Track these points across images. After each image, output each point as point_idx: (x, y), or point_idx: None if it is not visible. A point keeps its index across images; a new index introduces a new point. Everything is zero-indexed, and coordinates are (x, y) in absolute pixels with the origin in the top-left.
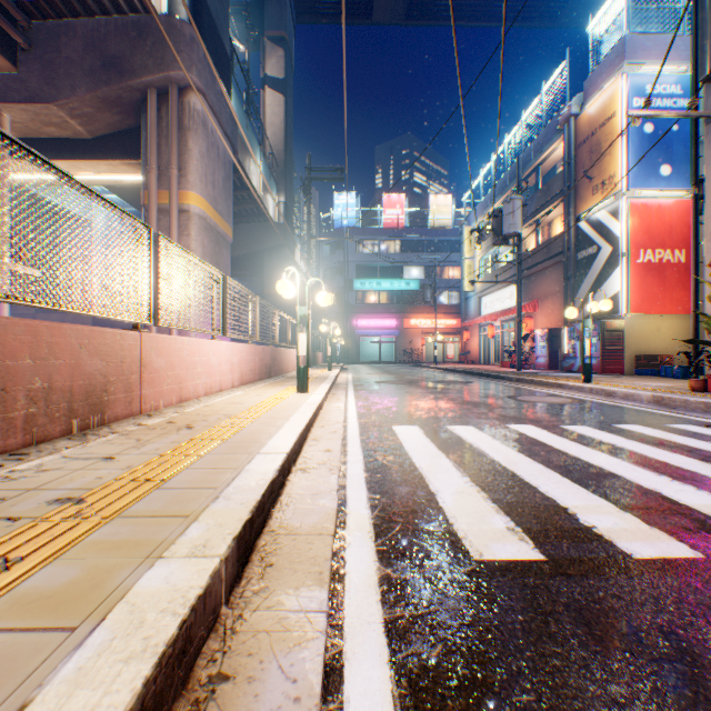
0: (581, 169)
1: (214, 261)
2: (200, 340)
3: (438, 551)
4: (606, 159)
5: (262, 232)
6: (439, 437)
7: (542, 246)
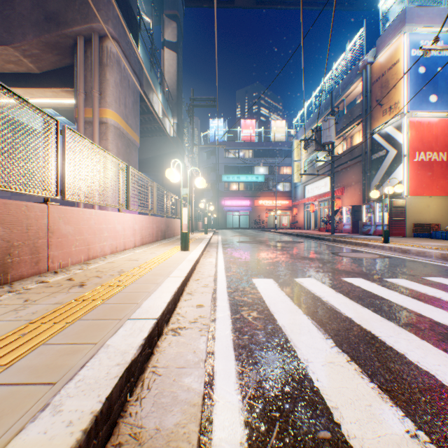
0: (374, 99)
1: (126, 159)
2: (106, 212)
3: None
4: (392, 91)
5: (162, 143)
6: (292, 290)
7: (347, 151)
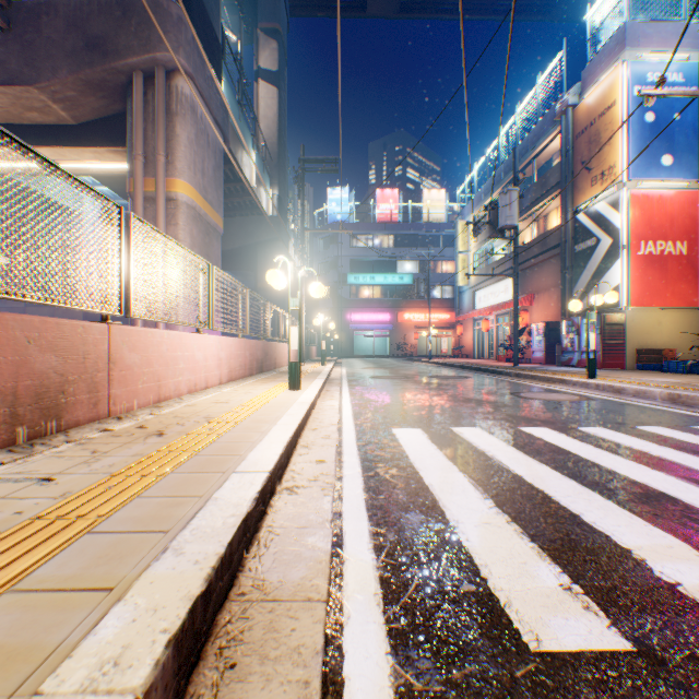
0: (579, 160)
1: (204, 252)
2: (182, 333)
3: (475, 633)
4: (605, 149)
5: (256, 226)
6: (446, 442)
7: (538, 239)
